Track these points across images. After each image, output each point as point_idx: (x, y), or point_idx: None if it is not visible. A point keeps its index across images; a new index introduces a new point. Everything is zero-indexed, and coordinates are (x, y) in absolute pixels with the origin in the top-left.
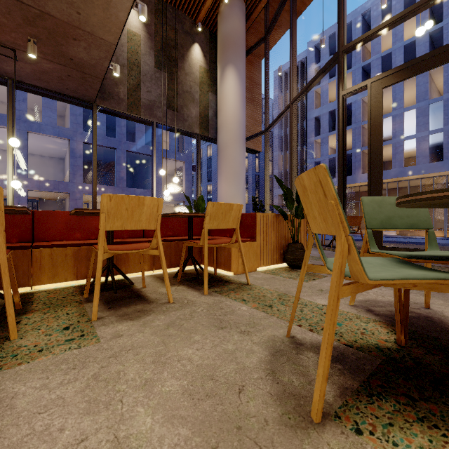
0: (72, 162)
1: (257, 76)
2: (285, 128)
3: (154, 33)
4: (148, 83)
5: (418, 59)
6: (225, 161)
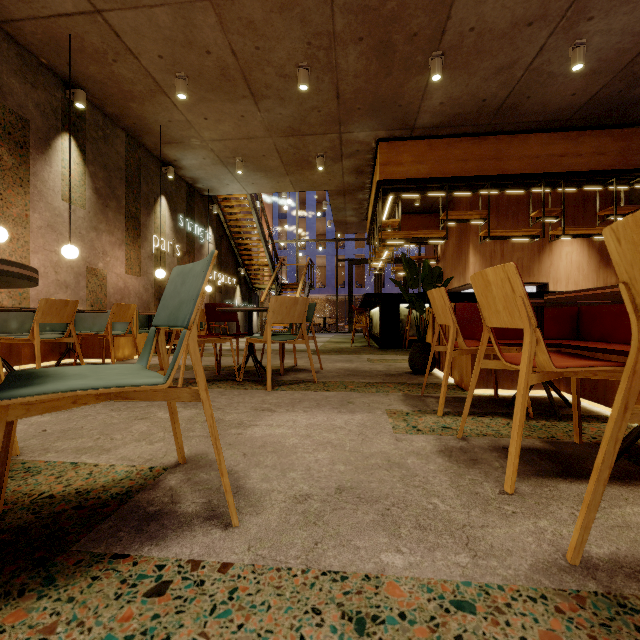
0: None
1: None
2: None
3: None
4: None
5: None
6: None
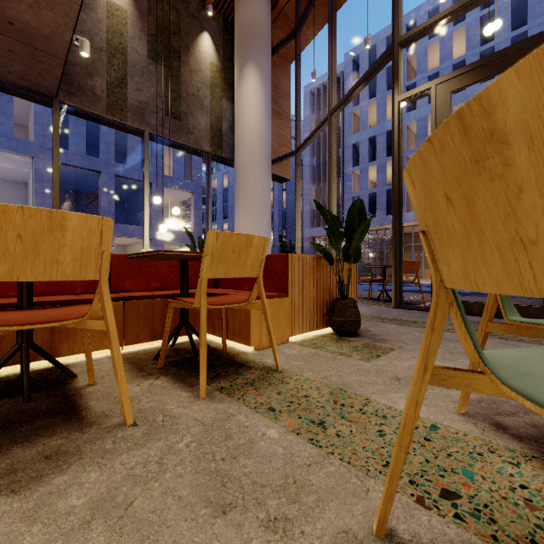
0: (37, 187)
1: (285, 84)
2: (318, 156)
3: (147, 10)
4: (138, 77)
5: (498, 53)
6: (244, 188)
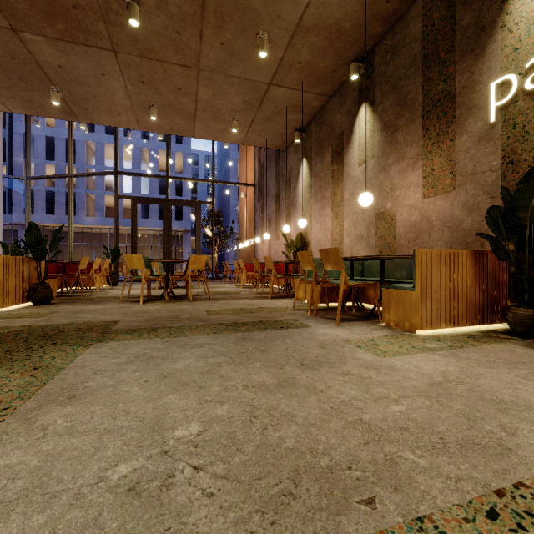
0: None
1: None
2: None
3: None
4: None
5: (152, 198)
6: None
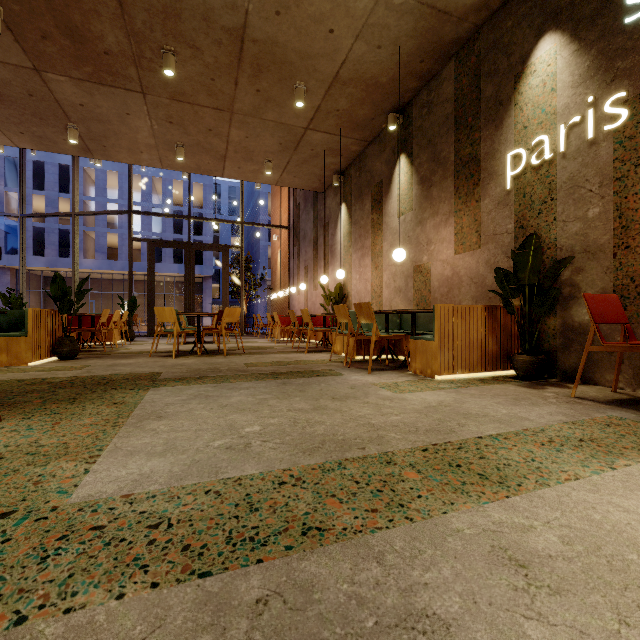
0: None
1: None
2: None
3: None
4: None
5: (172, 241)
6: None
